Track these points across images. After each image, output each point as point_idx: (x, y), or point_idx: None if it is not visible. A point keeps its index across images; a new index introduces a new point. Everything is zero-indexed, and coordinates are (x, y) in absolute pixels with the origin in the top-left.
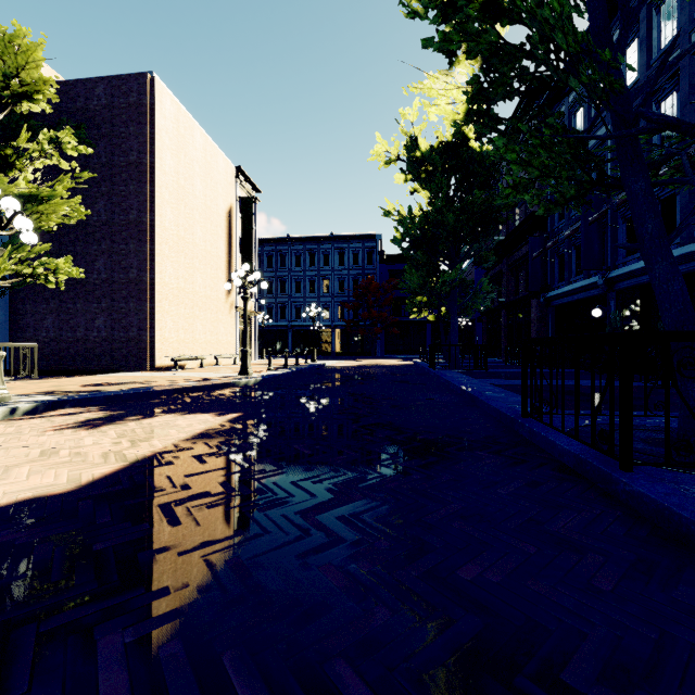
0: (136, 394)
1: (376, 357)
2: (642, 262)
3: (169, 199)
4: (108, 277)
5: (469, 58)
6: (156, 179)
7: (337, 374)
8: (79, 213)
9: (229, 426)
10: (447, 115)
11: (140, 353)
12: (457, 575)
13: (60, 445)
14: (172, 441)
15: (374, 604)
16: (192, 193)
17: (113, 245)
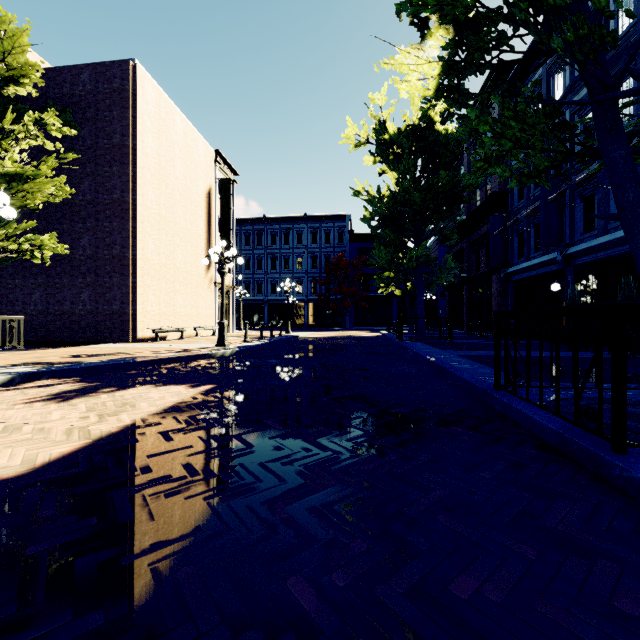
0: (114, 365)
1: (346, 329)
2: (599, 238)
3: (151, 179)
4: (92, 253)
5: (445, 22)
6: (139, 161)
7: (309, 345)
8: (64, 192)
9: (201, 398)
10: (418, 91)
11: (123, 325)
12: (450, 591)
13: (25, 420)
14: (141, 415)
15: (352, 638)
16: (173, 175)
17: (97, 223)
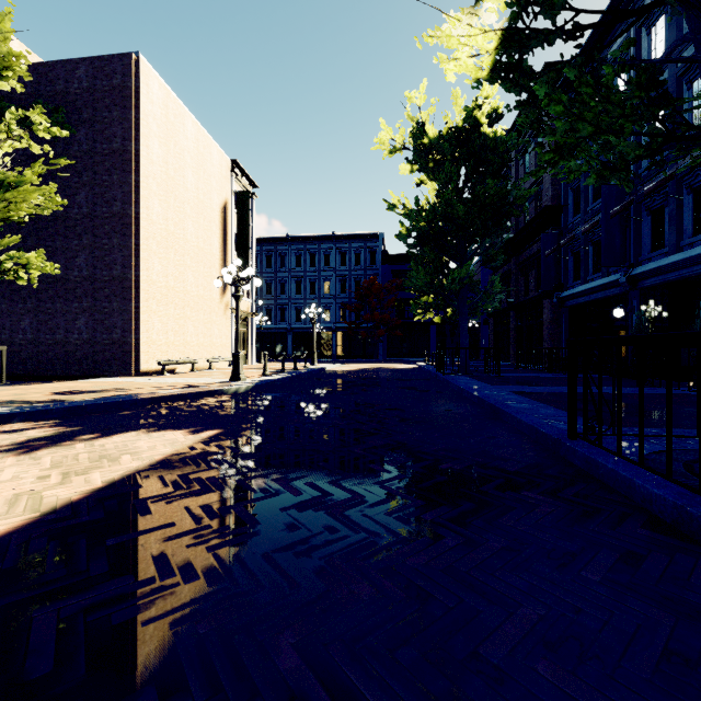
0: (103, 405)
1: (378, 361)
2: (671, 257)
3: (157, 190)
4: (89, 274)
5: None
6: (142, 169)
7: (337, 379)
8: (54, 203)
9: (201, 449)
10: (469, 73)
11: (124, 356)
12: None
13: None
14: (118, 474)
15: None
16: (183, 186)
17: (95, 240)
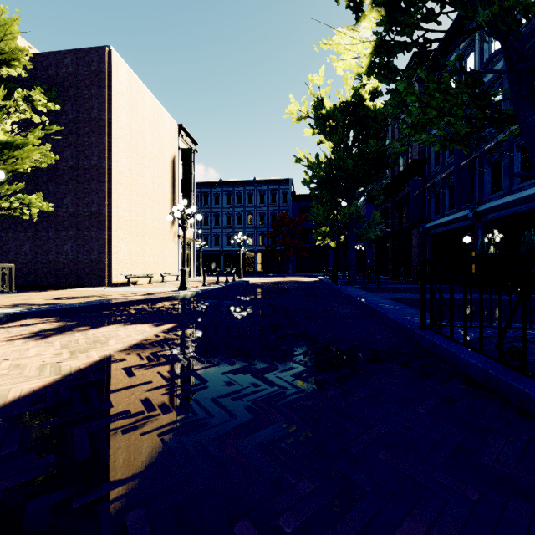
0: (89, 307)
1: (289, 275)
2: (505, 198)
3: (124, 148)
4: (74, 211)
5: (379, 1)
6: (113, 132)
7: (258, 288)
8: (49, 158)
9: (163, 336)
10: (352, 69)
11: (100, 272)
12: None
13: (5, 356)
14: (108, 352)
15: None
16: (143, 144)
17: (78, 185)
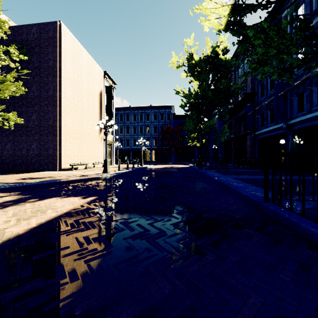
0: (42, 184)
1: (171, 163)
2: (307, 115)
3: (69, 85)
4: (38, 123)
5: None
6: (62, 75)
7: (152, 172)
8: (21, 90)
9: (86, 206)
10: (215, 26)
11: (54, 161)
12: None
13: None
14: (44, 219)
15: None
16: (81, 83)
17: (40, 108)
